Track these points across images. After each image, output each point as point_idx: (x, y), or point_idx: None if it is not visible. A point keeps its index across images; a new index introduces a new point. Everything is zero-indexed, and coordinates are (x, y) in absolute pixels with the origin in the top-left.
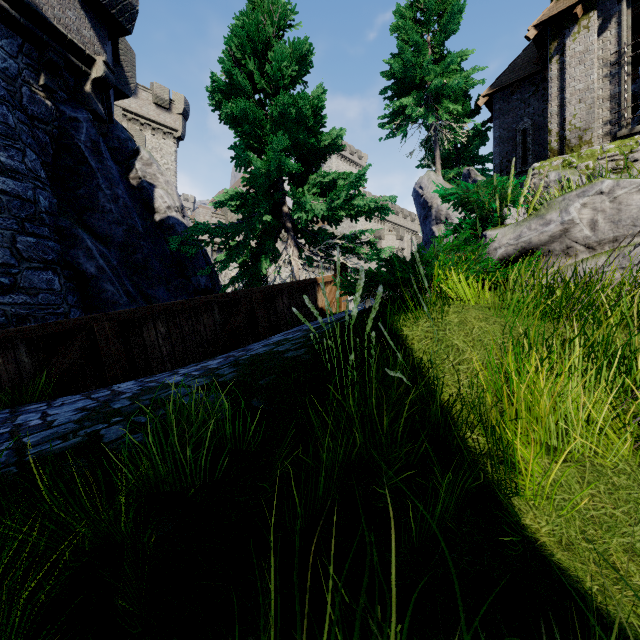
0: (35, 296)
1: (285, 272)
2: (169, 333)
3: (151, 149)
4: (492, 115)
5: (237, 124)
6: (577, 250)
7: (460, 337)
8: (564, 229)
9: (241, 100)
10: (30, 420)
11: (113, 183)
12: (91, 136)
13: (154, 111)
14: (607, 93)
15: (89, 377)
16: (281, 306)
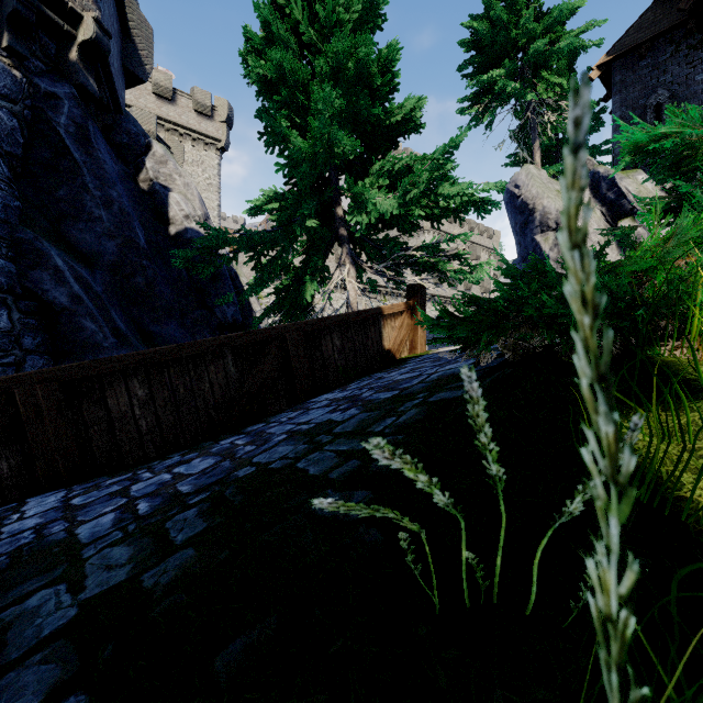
0: None
1: (342, 299)
2: (152, 397)
3: (191, 162)
4: (608, 91)
5: (269, 90)
6: None
7: None
8: None
9: (271, 48)
10: None
11: (106, 182)
12: (75, 118)
13: (194, 119)
14: None
15: (8, 477)
16: (330, 349)
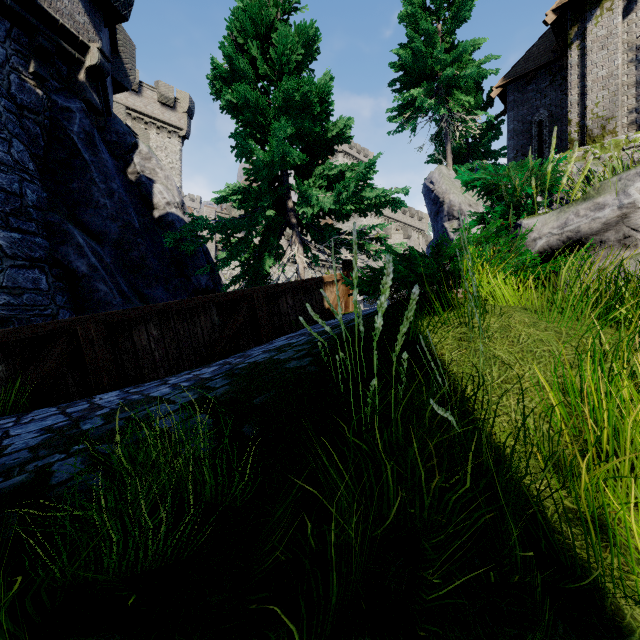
0: (19, 296)
1: (291, 272)
2: (162, 336)
3: (156, 148)
4: (505, 107)
5: (238, 113)
6: (637, 240)
7: (504, 346)
8: (622, 214)
9: (242, 86)
10: None
11: (108, 177)
12: (85, 127)
13: (159, 110)
14: (633, 79)
15: (72, 385)
16: (285, 307)
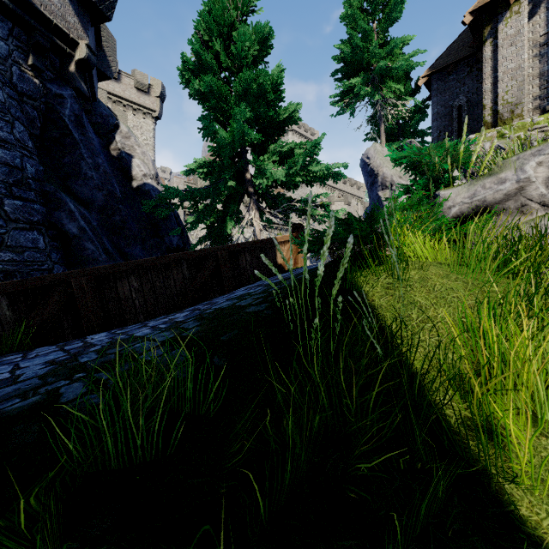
0: (21, 254)
1: (248, 233)
2: (142, 287)
3: (132, 127)
4: (430, 94)
5: (204, 99)
6: (532, 208)
7: (422, 294)
8: (519, 187)
9: (208, 77)
10: (0, 373)
11: (94, 153)
12: (75, 111)
13: (135, 94)
14: (537, 71)
15: (67, 328)
16: (244, 263)
